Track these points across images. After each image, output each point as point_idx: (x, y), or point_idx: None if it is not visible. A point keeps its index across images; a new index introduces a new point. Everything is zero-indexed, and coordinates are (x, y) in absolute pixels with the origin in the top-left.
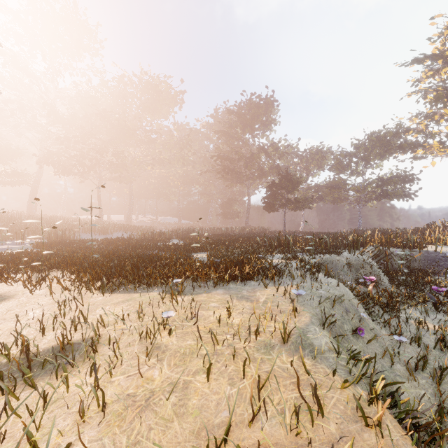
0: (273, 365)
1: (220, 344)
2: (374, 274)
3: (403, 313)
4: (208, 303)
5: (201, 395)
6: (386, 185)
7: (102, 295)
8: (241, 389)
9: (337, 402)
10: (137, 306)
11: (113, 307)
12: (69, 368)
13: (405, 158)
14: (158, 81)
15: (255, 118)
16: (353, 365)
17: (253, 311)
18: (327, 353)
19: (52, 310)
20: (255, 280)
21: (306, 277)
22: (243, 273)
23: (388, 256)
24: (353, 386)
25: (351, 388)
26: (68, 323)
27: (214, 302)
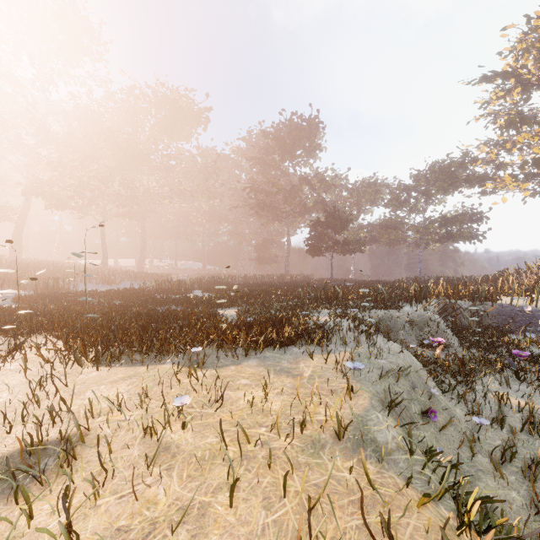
0: (325, 481)
1: (251, 441)
2: (441, 334)
3: (479, 384)
4: (237, 379)
5: (223, 528)
6: (450, 225)
7: (97, 369)
8: (280, 515)
9: (415, 532)
10: (142, 386)
11: (109, 387)
12: (38, 484)
13: (472, 193)
14: (178, 95)
15: (296, 143)
16: (431, 471)
17: (295, 390)
18: (395, 454)
19: (25, 393)
20: (297, 346)
21: (362, 341)
22: (283, 337)
23: (456, 311)
24: (435, 504)
25: (432, 509)
26: (46, 411)
27: (245, 378)
